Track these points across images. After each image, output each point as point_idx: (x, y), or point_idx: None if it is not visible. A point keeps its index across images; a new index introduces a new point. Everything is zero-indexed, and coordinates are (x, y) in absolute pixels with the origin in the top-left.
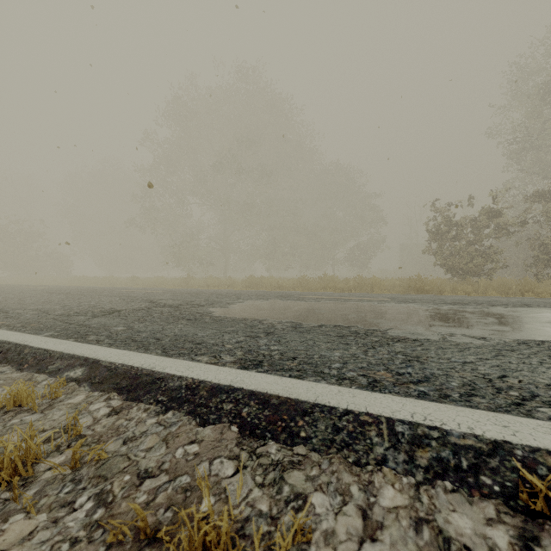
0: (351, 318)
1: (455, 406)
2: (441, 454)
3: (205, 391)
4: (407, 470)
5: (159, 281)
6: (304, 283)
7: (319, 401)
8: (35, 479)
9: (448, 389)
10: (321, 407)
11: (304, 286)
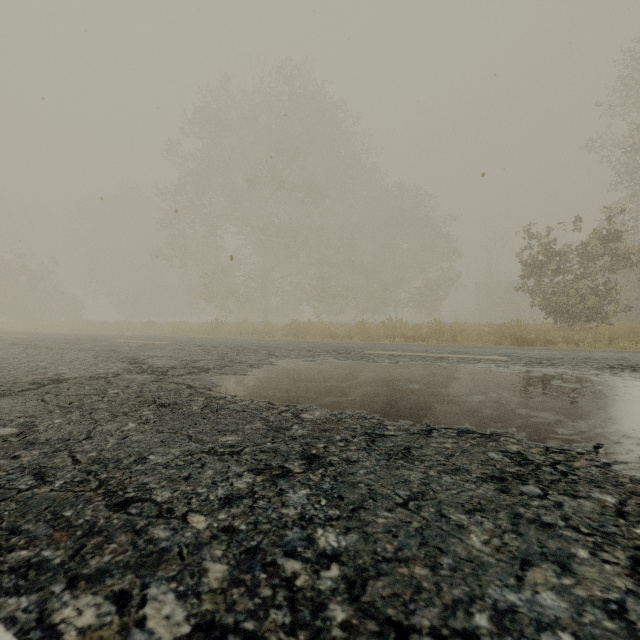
0: (479, 405)
1: None
2: None
3: None
4: None
5: (180, 328)
6: (363, 330)
7: None
8: None
9: None
10: None
11: (363, 333)
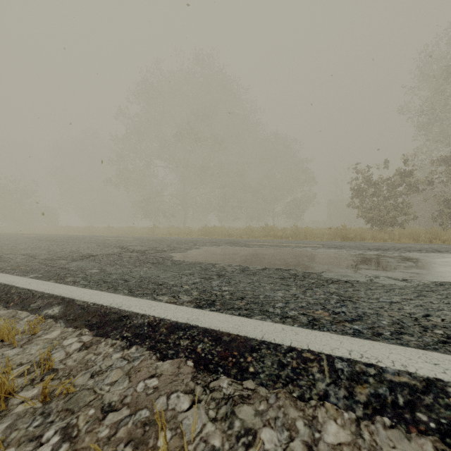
0: (290, 262)
1: (388, 344)
2: (378, 390)
3: (164, 328)
4: (348, 405)
5: (130, 230)
6: (249, 232)
7: (266, 339)
8: (8, 413)
9: (380, 327)
10: (267, 344)
11: (249, 234)
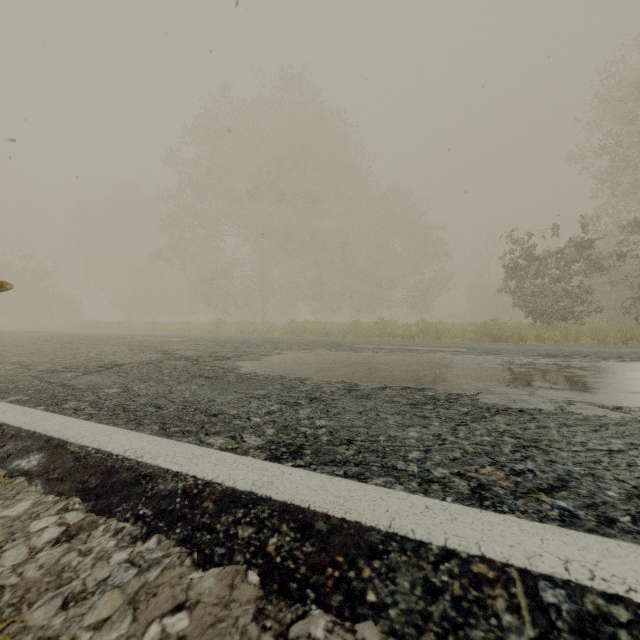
0: (423, 376)
1: (636, 545)
2: None
3: (211, 501)
4: None
5: (184, 327)
6: (356, 329)
7: (396, 529)
8: None
9: (608, 505)
10: (400, 542)
11: (356, 332)
